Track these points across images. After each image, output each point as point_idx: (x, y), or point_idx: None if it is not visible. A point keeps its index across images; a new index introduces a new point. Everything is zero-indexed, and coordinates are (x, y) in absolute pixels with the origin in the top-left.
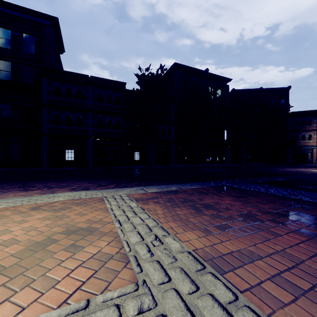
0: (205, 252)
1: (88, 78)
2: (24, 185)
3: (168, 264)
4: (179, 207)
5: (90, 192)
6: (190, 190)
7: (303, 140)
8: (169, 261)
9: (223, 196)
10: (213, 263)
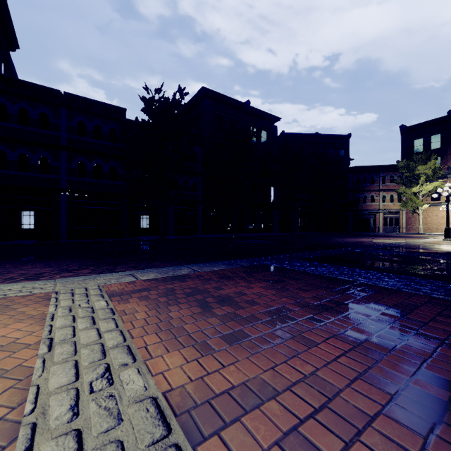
0: (187, 394)
1: (60, 94)
2: None
3: (96, 437)
4: (179, 304)
5: (32, 284)
6: (209, 273)
7: (365, 203)
8: (102, 428)
9: (253, 282)
10: (192, 416)
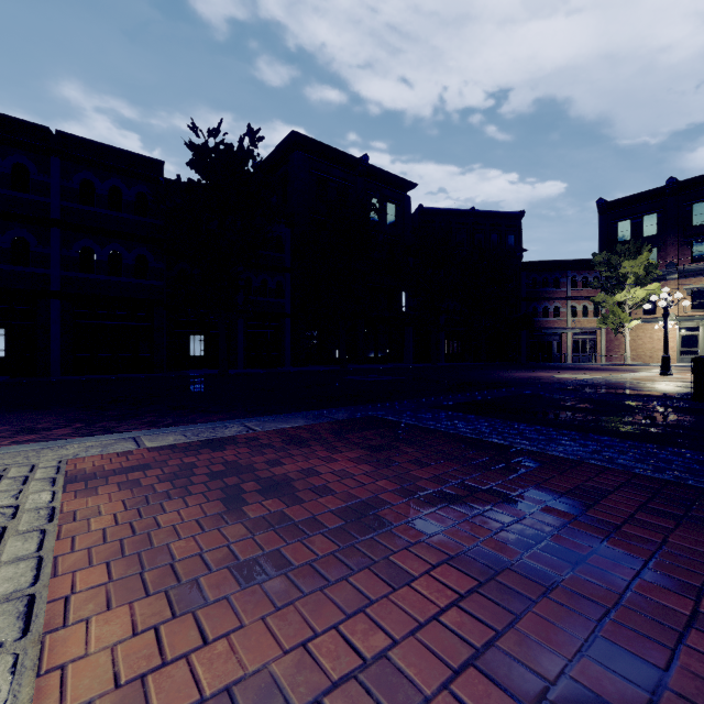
0: None
1: (49, 134)
2: None
3: None
4: (190, 495)
5: None
6: (272, 434)
7: (545, 318)
8: None
9: (342, 449)
10: None
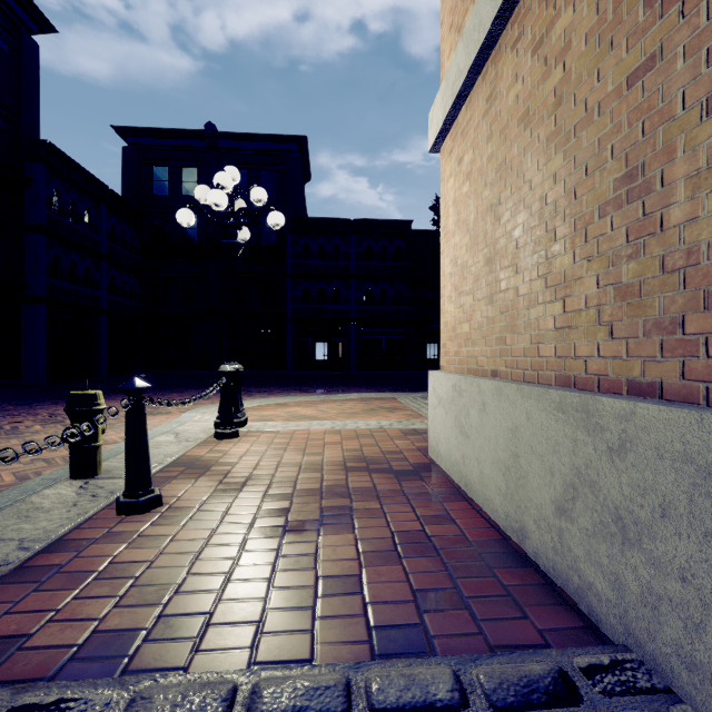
0: None
1: (350, 222)
2: (295, 388)
3: None
4: None
5: (379, 394)
6: None
7: None
8: None
9: None
10: None
